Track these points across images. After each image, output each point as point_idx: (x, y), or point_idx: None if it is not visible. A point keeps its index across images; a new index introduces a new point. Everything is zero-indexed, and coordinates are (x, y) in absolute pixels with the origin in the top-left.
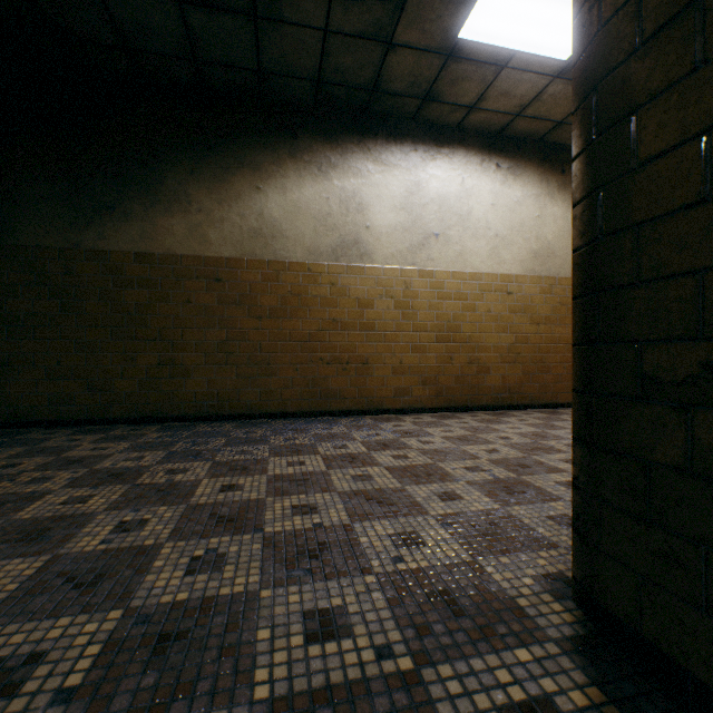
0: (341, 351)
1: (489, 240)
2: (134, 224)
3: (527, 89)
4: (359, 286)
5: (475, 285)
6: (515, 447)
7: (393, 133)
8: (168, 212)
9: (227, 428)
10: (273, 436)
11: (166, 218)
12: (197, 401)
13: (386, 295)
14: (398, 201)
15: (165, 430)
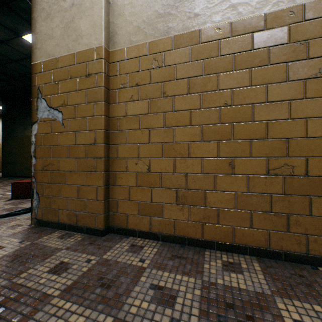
0: None
1: None
2: None
3: None
4: None
5: (1, 146)
6: None
7: None
8: None
9: None
10: None
11: None
12: None
13: None
14: None
15: None
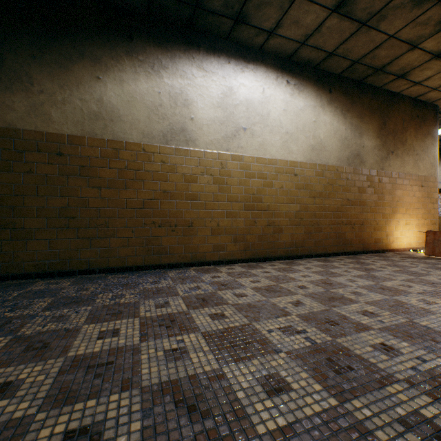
0: (170, 216)
1: (282, 135)
2: None
3: (312, 20)
4: (185, 165)
5: (272, 168)
6: (314, 297)
7: (212, 47)
8: (9, 89)
9: (63, 285)
10: (102, 293)
11: (7, 95)
12: (39, 260)
13: (206, 173)
14: (216, 100)
15: None
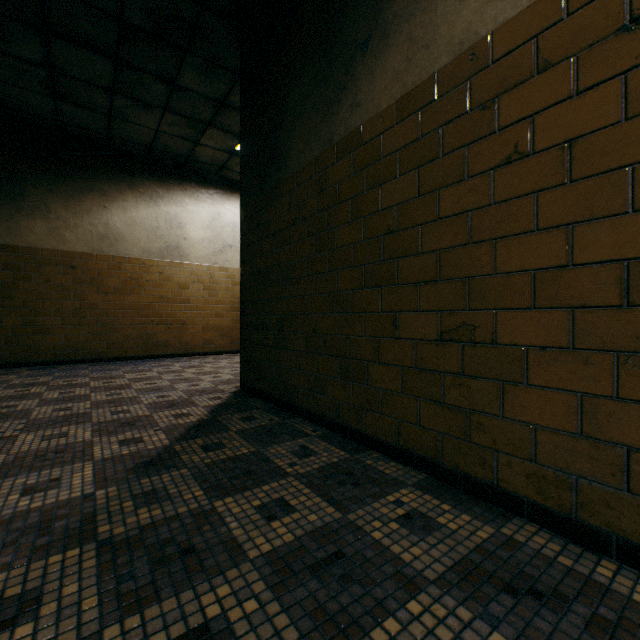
0: (167, 316)
1: None
2: (1, 224)
3: None
4: (179, 275)
5: None
6: None
7: (203, 181)
8: (31, 217)
9: (85, 366)
10: (122, 367)
11: (29, 222)
12: (56, 351)
13: (198, 282)
14: (206, 223)
15: (35, 370)
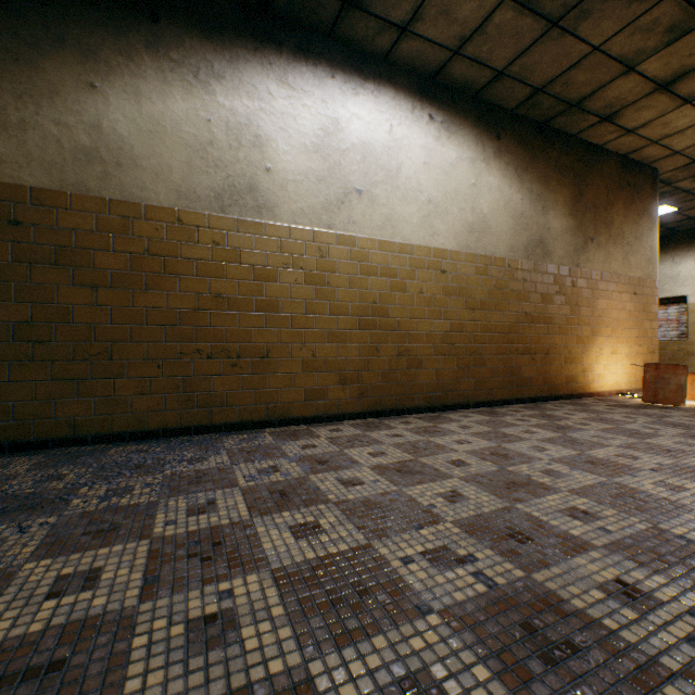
0: (229, 339)
1: (421, 205)
2: None
3: (472, 11)
4: (256, 250)
5: (405, 259)
6: (481, 483)
7: (304, 48)
8: None
9: (16, 469)
10: (89, 485)
11: None
12: None
13: (293, 265)
14: (310, 140)
15: None
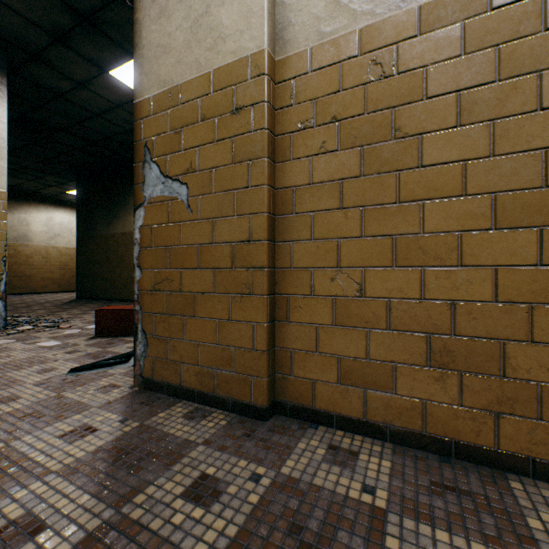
0: (20, 273)
1: None
2: None
3: None
4: (27, 251)
5: (75, 252)
6: None
7: (42, 200)
8: None
9: None
10: None
11: None
12: None
13: (39, 254)
14: (44, 223)
15: None
